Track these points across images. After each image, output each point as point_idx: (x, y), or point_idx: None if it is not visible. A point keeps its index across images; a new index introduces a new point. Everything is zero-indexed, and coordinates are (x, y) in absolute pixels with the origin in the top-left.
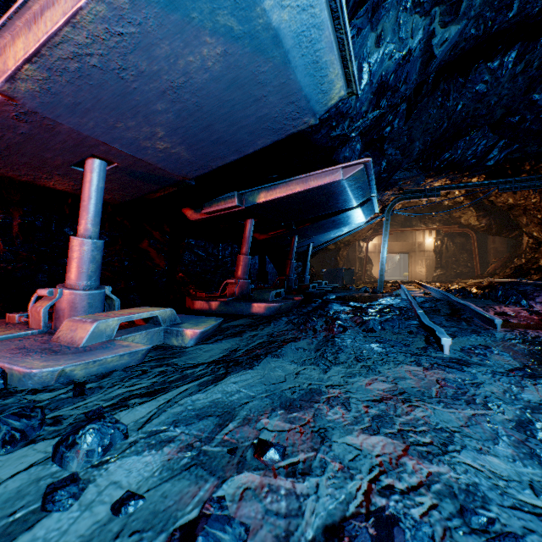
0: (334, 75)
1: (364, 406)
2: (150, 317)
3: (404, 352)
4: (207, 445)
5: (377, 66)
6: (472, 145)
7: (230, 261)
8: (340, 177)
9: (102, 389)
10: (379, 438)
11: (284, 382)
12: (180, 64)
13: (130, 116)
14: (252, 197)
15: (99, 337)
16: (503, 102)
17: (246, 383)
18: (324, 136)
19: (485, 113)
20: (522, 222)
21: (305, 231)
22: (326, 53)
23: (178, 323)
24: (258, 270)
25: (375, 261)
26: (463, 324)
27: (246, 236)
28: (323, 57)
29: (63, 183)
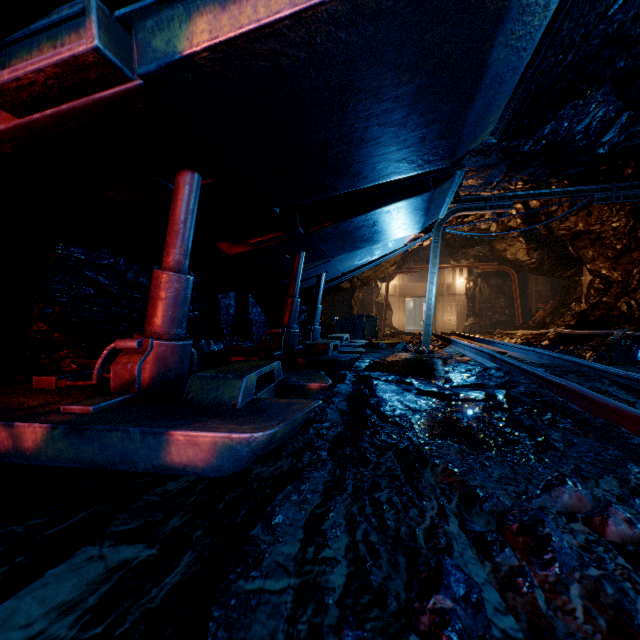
0: None
1: None
2: None
3: None
4: None
5: None
6: (585, 114)
7: None
8: None
9: None
10: None
11: None
12: None
13: None
14: (165, 35)
15: None
16: None
17: None
18: None
19: None
20: (588, 256)
21: (320, 242)
22: None
23: None
24: (235, 317)
25: (395, 307)
26: None
27: (175, 219)
28: None
29: None
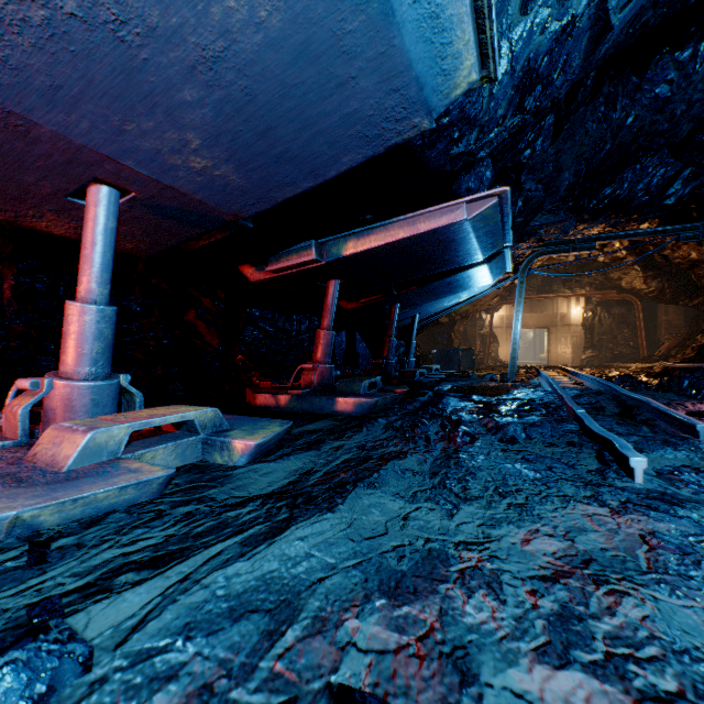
0: (463, 44)
1: (528, 590)
2: (182, 420)
3: (571, 479)
4: (239, 688)
5: (522, 44)
6: (644, 176)
7: (308, 338)
8: (462, 216)
9: (79, 551)
10: (574, 677)
11: (385, 535)
12: (215, 14)
13: (144, 111)
14: (336, 248)
15: (96, 455)
16: (693, 111)
17: (322, 538)
18: (441, 154)
19: (667, 129)
20: None
21: (409, 298)
22: (452, 1)
23: (224, 430)
24: (346, 351)
25: (502, 338)
26: (645, 430)
27: (327, 304)
28: (448, 7)
29: (61, 224)
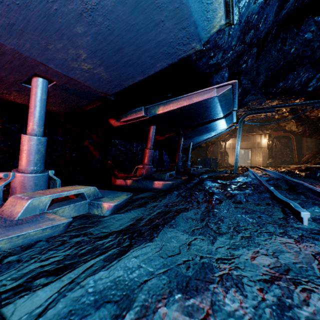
0: (218, 4)
1: (258, 289)
2: (78, 193)
3: (271, 223)
4: None
5: (244, 9)
6: (298, 77)
7: (141, 153)
8: (214, 94)
9: (18, 264)
10: None
11: (179, 254)
12: None
13: (57, 38)
14: (154, 110)
15: (33, 211)
16: None
17: (146, 256)
18: (204, 64)
19: (310, 54)
20: None
21: (188, 134)
22: None
23: (99, 197)
24: (158, 159)
25: (230, 153)
26: (302, 197)
27: (150, 137)
28: None
29: (20, 97)
